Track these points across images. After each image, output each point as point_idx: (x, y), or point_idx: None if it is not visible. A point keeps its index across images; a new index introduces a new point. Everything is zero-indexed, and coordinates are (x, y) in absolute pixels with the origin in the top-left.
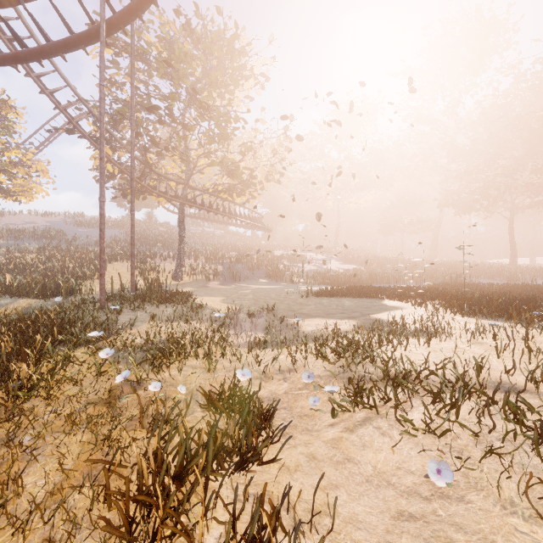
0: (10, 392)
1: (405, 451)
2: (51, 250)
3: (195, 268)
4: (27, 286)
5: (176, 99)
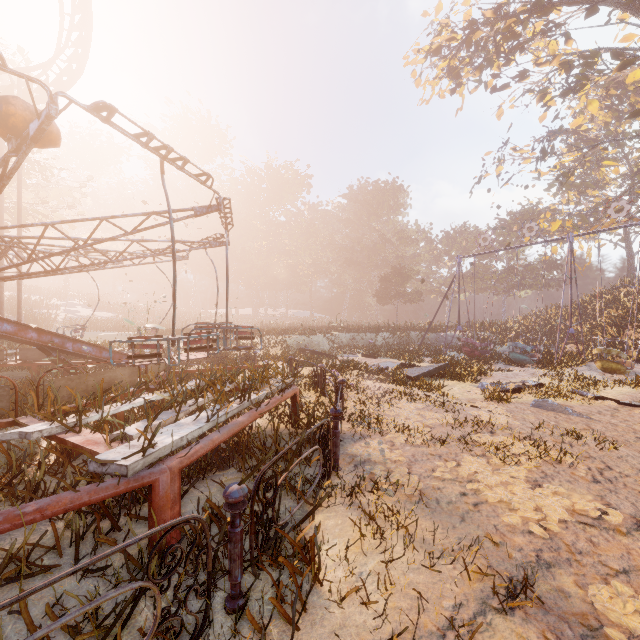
0: None
1: None
2: None
3: None
4: None
5: None
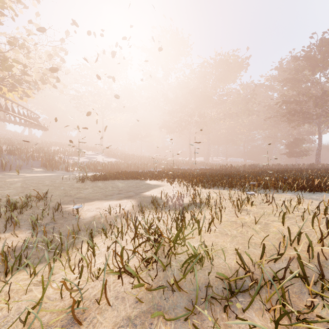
0: None
1: None
2: None
3: None
4: None
5: None
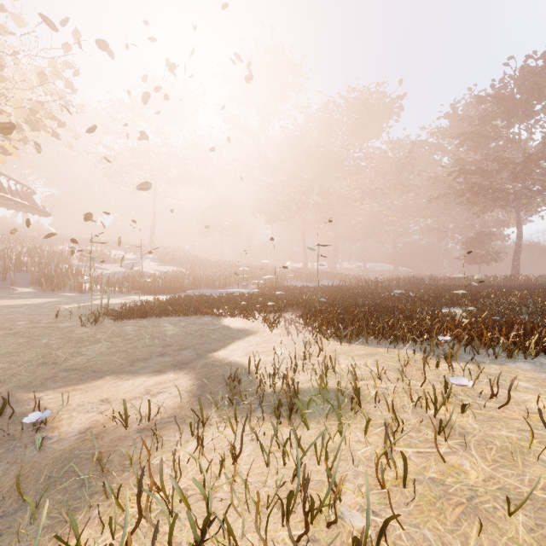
0: None
1: None
2: None
3: None
4: None
5: None
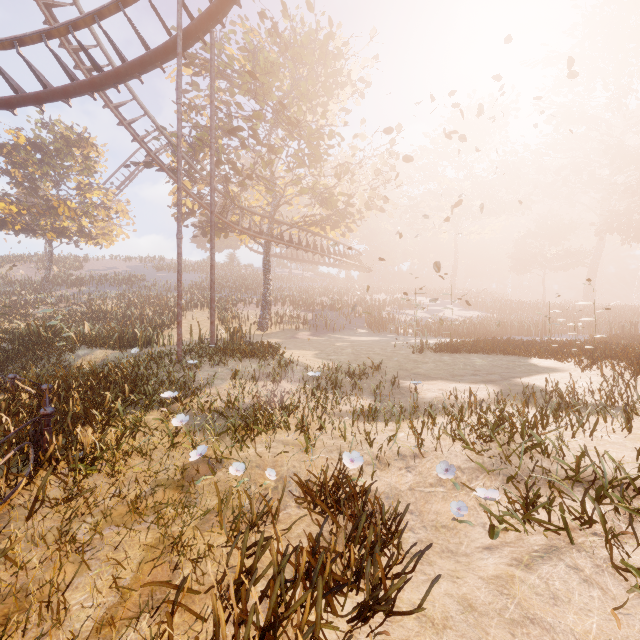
0: (71, 465)
1: (636, 620)
2: (130, 297)
3: (282, 316)
4: (105, 335)
5: (261, 117)
